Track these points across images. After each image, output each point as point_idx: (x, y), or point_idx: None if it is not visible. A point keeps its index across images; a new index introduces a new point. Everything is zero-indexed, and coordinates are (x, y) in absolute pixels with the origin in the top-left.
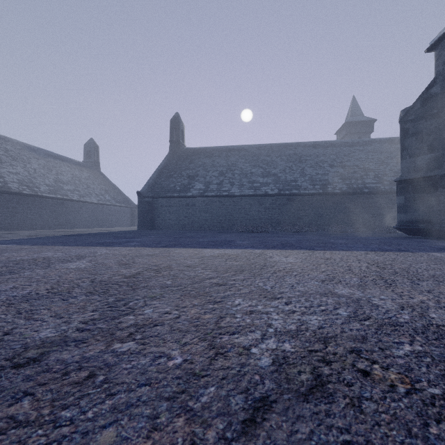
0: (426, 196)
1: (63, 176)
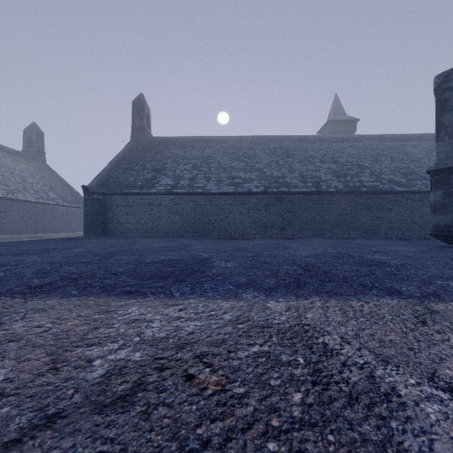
0: None
1: None
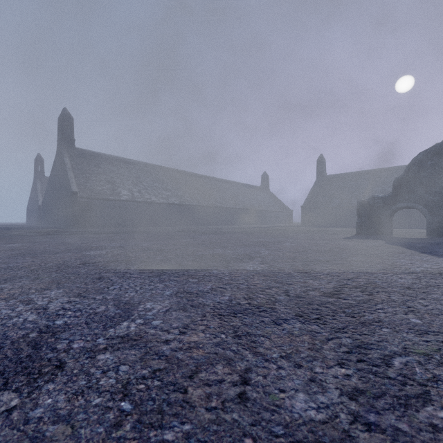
0: None
1: (258, 198)
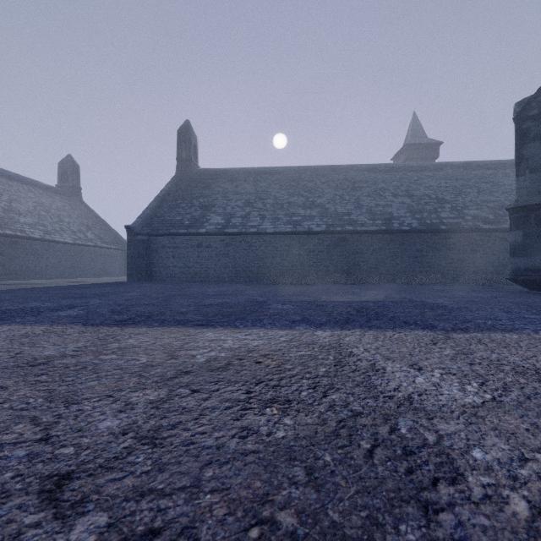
0: None
1: (20, 205)
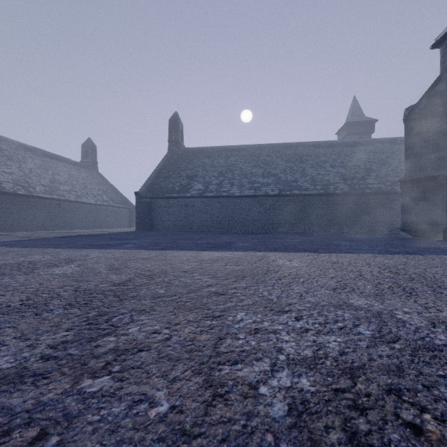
0: (431, 196)
1: (60, 177)
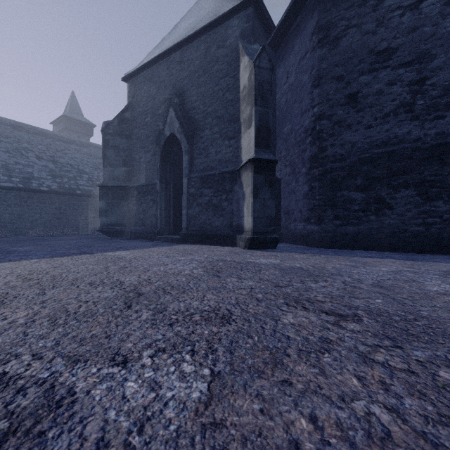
0: (122, 203)
1: None
